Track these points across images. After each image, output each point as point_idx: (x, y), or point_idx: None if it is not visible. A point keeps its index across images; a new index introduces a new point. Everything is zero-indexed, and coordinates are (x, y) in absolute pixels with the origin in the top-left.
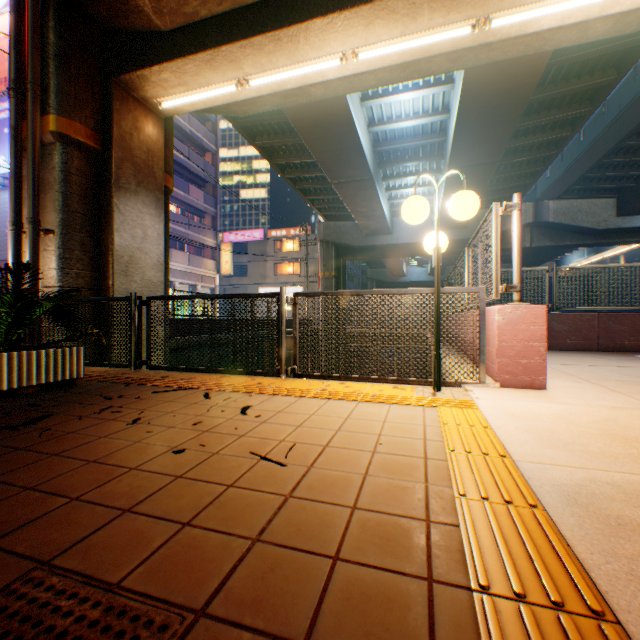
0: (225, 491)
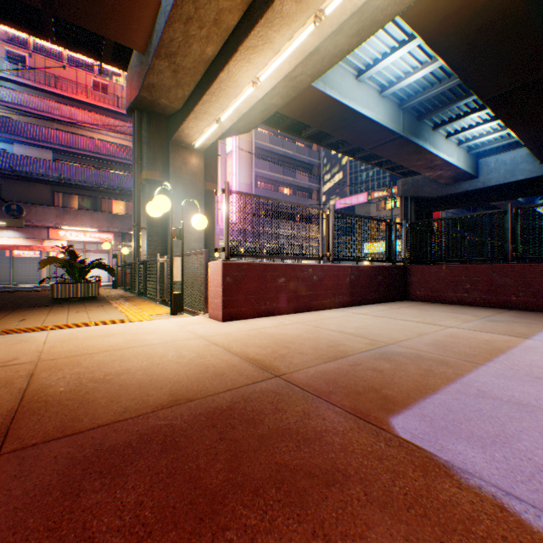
0: None
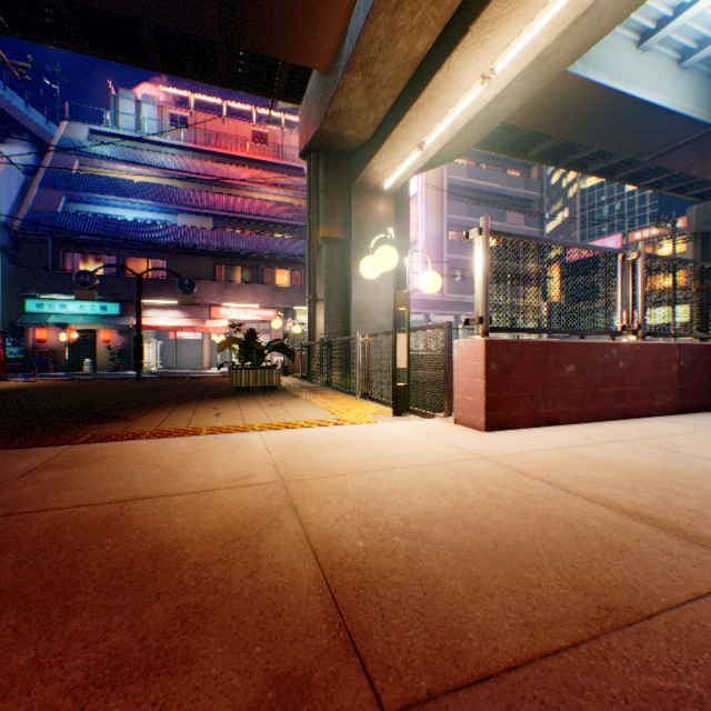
0: (189, 415)
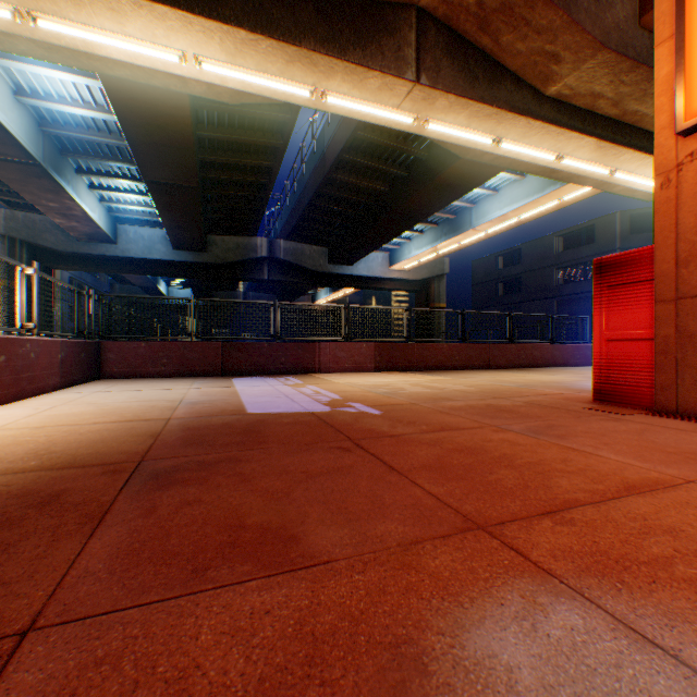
0: None
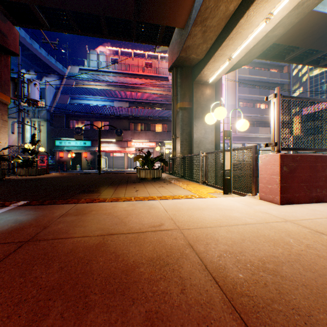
0: (124, 190)
